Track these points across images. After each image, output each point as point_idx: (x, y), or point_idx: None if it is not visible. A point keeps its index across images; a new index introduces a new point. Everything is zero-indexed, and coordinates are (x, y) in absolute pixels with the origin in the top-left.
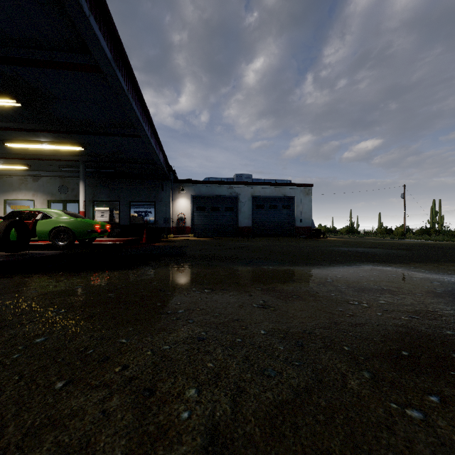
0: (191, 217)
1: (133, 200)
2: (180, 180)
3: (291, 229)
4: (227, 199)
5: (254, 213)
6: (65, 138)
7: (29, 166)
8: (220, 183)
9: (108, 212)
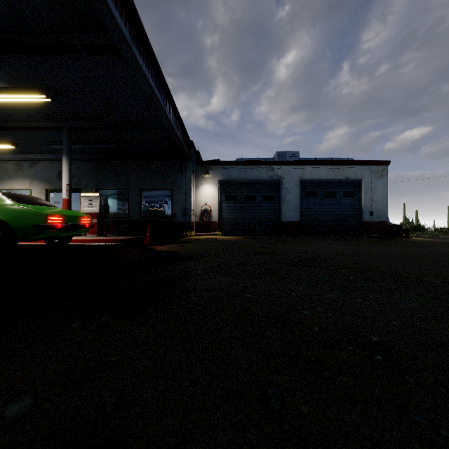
0: (219, 210)
1: (144, 188)
2: (205, 161)
3: (356, 224)
4: (266, 185)
5: (302, 203)
6: (13, 76)
7: (15, 145)
8: (257, 163)
9: (98, 199)
